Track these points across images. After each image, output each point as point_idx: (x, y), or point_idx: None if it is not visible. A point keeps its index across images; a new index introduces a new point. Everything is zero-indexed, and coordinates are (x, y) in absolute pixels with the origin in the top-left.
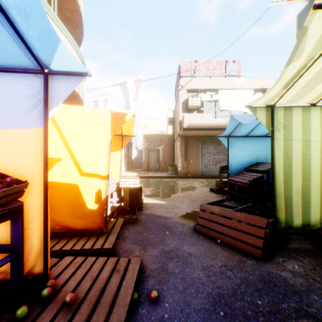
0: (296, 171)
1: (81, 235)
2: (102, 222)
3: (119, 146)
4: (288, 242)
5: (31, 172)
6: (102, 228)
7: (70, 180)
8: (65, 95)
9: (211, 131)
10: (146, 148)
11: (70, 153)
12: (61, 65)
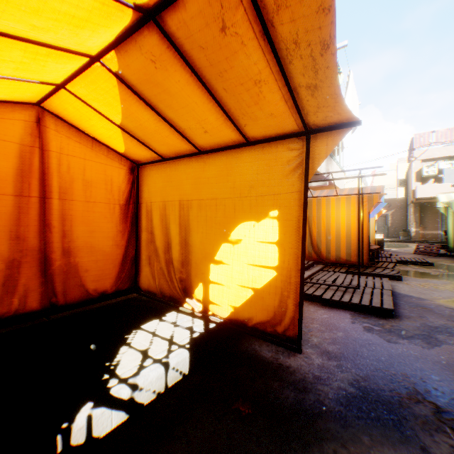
0: None
1: None
2: None
3: None
4: None
5: None
6: None
7: None
8: None
9: None
10: None
11: None
12: None
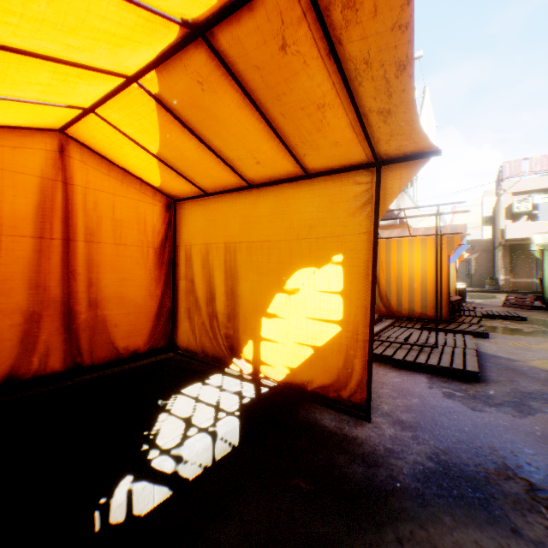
0: None
1: None
2: None
3: None
4: None
5: None
6: None
7: None
8: None
9: None
10: None
11: None
12: None
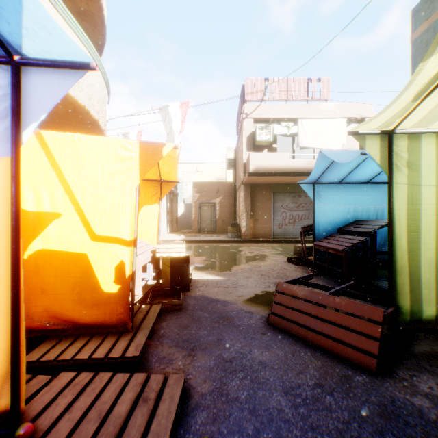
0: (426, 233)
1: (92, 333)
2: (126, 313)
3: (157, 196)
4: (412, 343)
5: None
6: (126, 322)
7: (75, 247)
8: (52, 102)
9: (288, 176)
10: (196, 200)
11: (75, 205)
12: (40, 46)
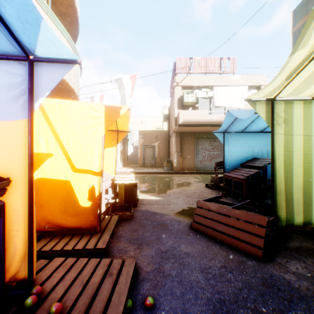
0: (297, 167)
1: (73, 234)
2: (96, 220)
3: (115, 141)
4: (288, 241)
5: (15, 169)
6: (96, 226)
7: (62, 176)
8: (53, 84)
9: (206, 127)
10: (141, 144)
11: (62, 148)
12: (47, 51)
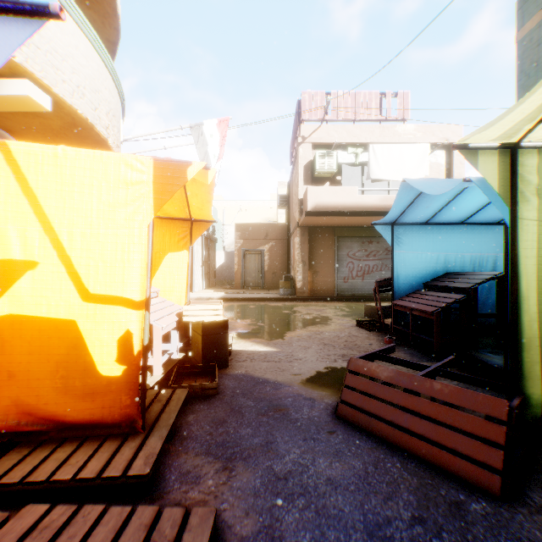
0: None
1: (85, 436)
2: (135, 405)
3: (186, 240)
4: None
5: None
6: (135, 419)
7: (58, 311)
8: None
9: (356, 216)
10: (240, 248)
11: (59, 250)
12: None
